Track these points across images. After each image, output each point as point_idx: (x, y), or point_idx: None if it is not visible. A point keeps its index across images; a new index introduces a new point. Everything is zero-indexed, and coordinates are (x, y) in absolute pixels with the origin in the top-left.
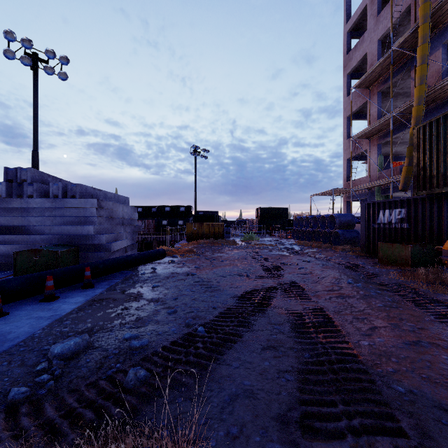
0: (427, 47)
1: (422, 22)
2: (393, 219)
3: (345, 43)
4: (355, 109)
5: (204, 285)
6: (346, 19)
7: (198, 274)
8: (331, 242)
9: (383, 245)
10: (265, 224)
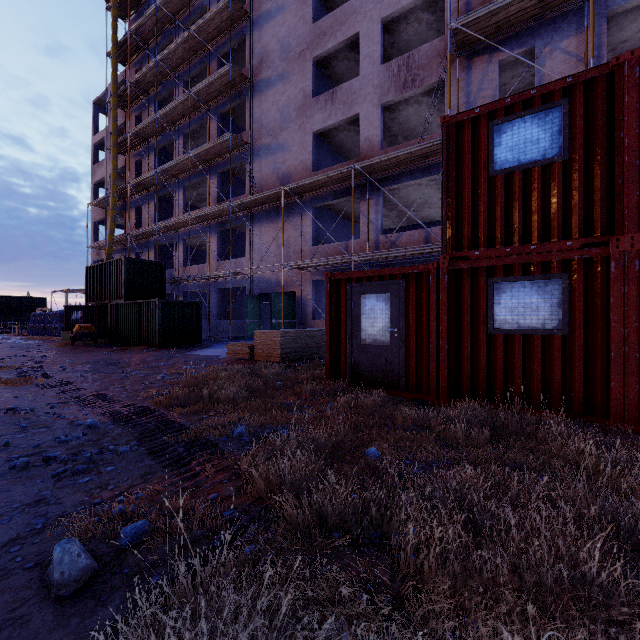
0: (114, 212)
1: (112, 195)
2: (78, 317)
3: (92, 154)
4: (98, 219)
5: None
6: (94, 131)
7: None
8: (57, 335)
9: (63, 332)
10: (4, 320)
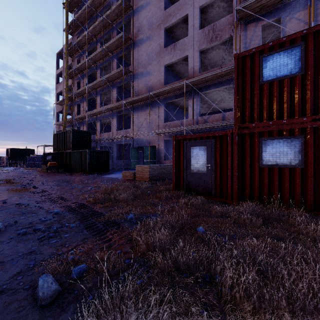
0: (67, 107)
1: (66, 99)
2: (50, 158)
3: (56, 79)
4: (59, 110)
5: None
6: (57, 68)
7: None
8: (40, 167)
9: (42, 166)
10: (15, 160)
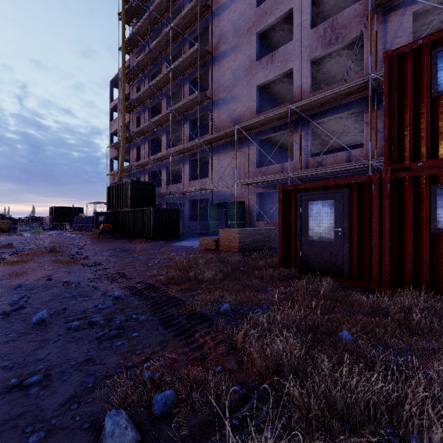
0: (123, 151)
1: (122, 140)
2: (102, 219)
3: (110, 114)
4: (113, 156)
5: (5, 242)
6: (111, 100)
7: (0, 241)
8: (90, 231)
9: (94, 229)
10: (60, 221)
